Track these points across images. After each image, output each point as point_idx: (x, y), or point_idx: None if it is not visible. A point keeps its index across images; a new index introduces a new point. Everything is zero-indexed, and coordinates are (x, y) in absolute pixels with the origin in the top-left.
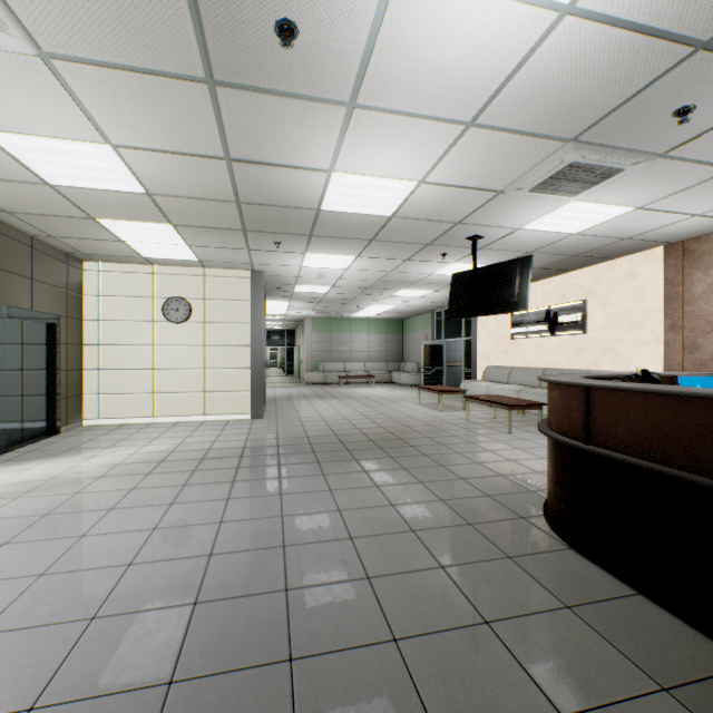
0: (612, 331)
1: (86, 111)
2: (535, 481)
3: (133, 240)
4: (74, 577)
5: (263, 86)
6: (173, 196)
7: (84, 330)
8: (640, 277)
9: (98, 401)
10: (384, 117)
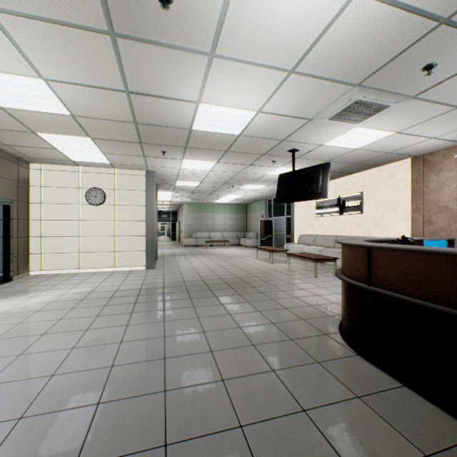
0: (379, 212)
1: (23, 53)
2: (333, 309)
3: (64, 148)
4: (9, 386)
5: (150, 38)
6: (90, 118)
7: (30, 210)
8: (396, 178)
9: (40, 258)
10: (234, 64)
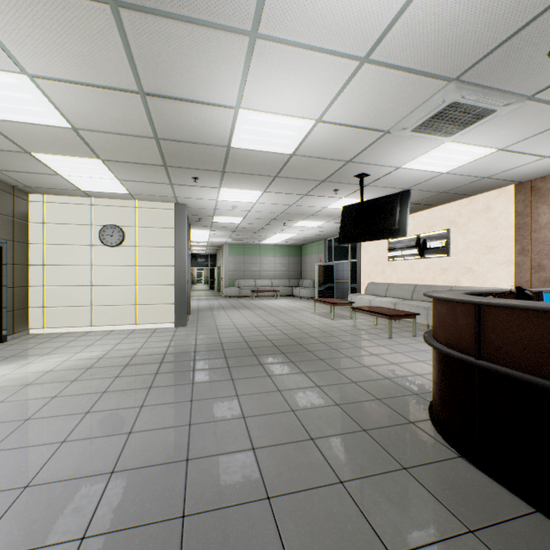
0: (471, 254)
1: None
2: (417, 384)
3: (68, 174)
4: None
5: (166, 9)
6: (97, 131)
7: (30, 252)
8: (494, 211)
9: (43, 313)
10: (285, 50)
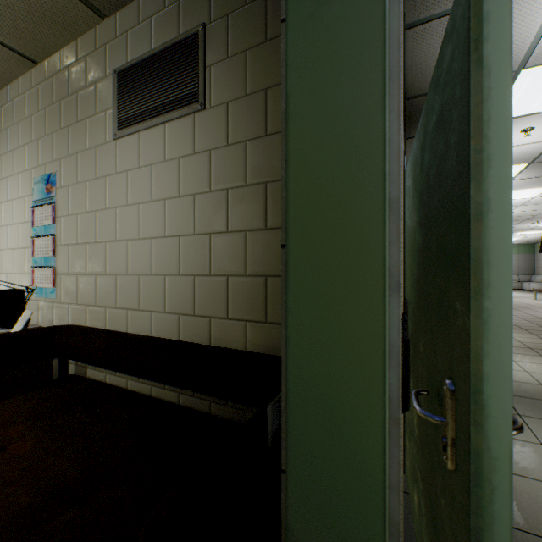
0: None
1: None
2: None
3: None
4: None
5: None
6: None
7: None
8: None
9: None
10: None
